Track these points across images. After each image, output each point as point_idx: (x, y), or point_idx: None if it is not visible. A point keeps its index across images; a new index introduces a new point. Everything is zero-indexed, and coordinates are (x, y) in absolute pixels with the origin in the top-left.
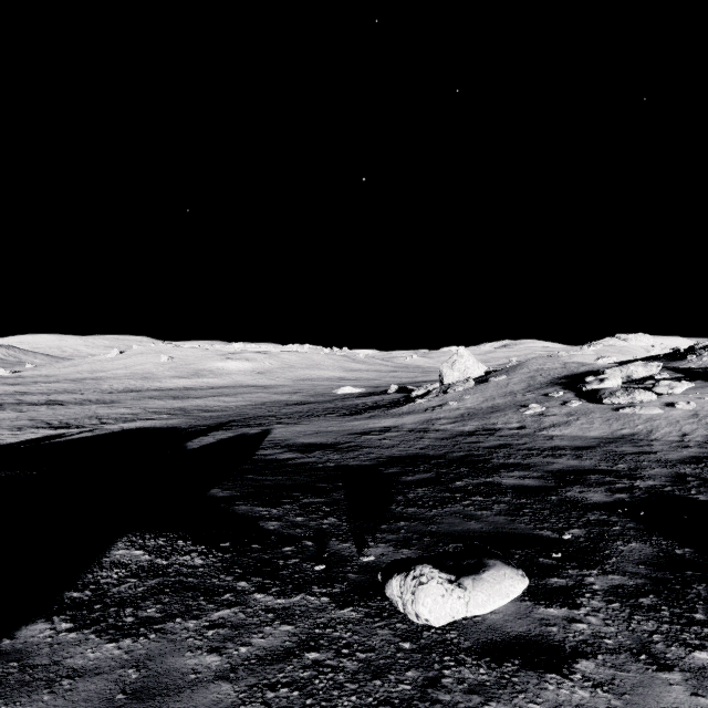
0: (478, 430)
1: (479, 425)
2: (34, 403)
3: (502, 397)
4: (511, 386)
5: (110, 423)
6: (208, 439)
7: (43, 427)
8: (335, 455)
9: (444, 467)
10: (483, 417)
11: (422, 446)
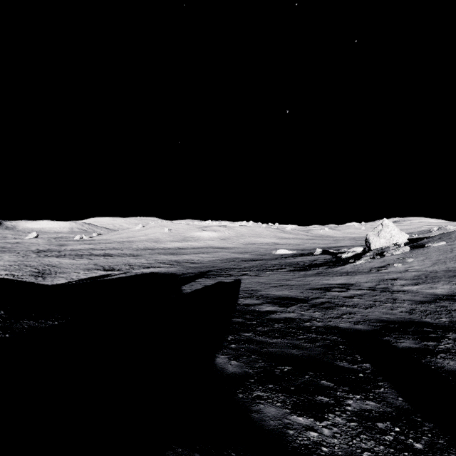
0: (455, 295)
1: (452, 289)
2: (98, 255)
3: (455, 261)
4: None
5: (135, 268)
6: (196, 285)
7: (100, 269)
8: (315, 312)
9: None
10: (452, 281)
11: (406, 309)
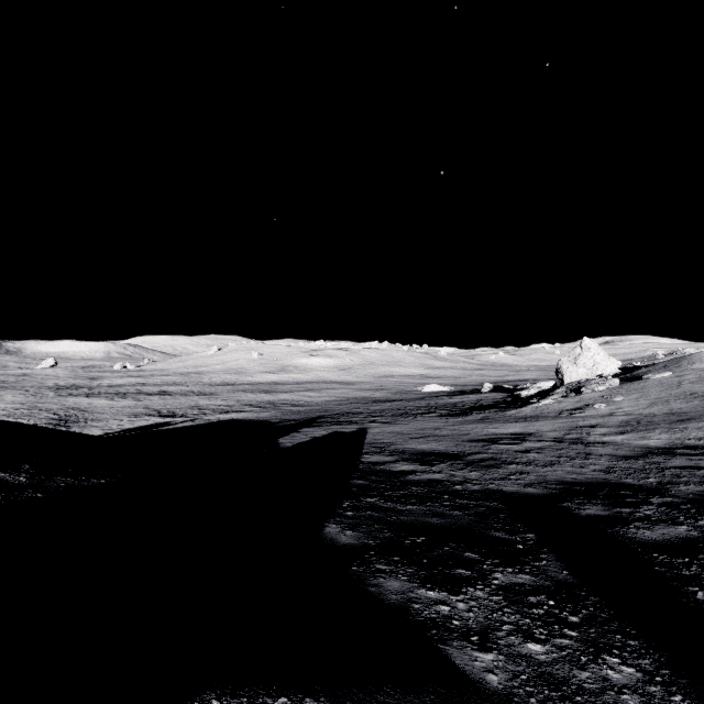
0: (676, 447)
1: (672, 439)
2: (150, 393)
3: (682, 400)
4: (688, 386)
5: (208, 413)
6: (300, 437)
7: (154, 415)
8: (471, 471)
9: (695, 515)
10: (673, 428)
11: (601, 467)
